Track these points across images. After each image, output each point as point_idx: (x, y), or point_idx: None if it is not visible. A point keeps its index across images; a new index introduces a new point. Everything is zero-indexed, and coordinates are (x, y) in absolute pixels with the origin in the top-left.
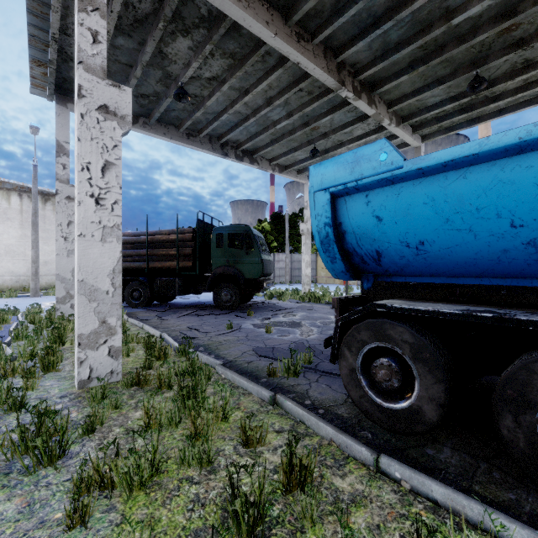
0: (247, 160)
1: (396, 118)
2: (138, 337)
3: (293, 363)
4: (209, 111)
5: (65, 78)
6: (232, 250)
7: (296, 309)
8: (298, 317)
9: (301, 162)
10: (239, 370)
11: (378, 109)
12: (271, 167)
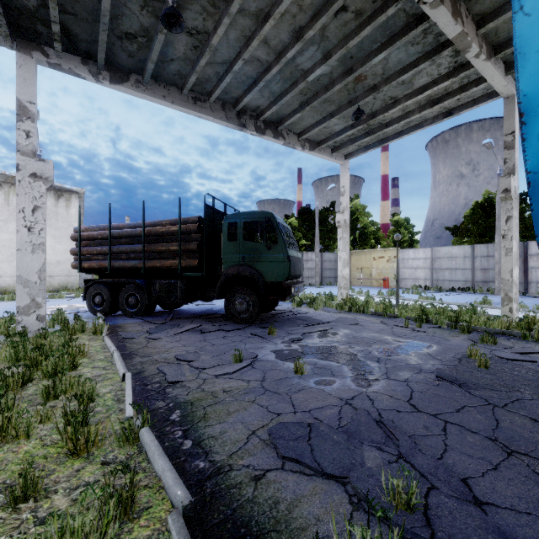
0: (270, 133)
1: (486, 47)
2: (77, 384)
3: (364, 499)
4: (218, 59)
5: (19, 9)
6: (249, 244)
7: (334, 323)
8: (340, 338)
9: (338, 135)
10: (231, 519)
11: (465, 27)
12: (299, 143)
